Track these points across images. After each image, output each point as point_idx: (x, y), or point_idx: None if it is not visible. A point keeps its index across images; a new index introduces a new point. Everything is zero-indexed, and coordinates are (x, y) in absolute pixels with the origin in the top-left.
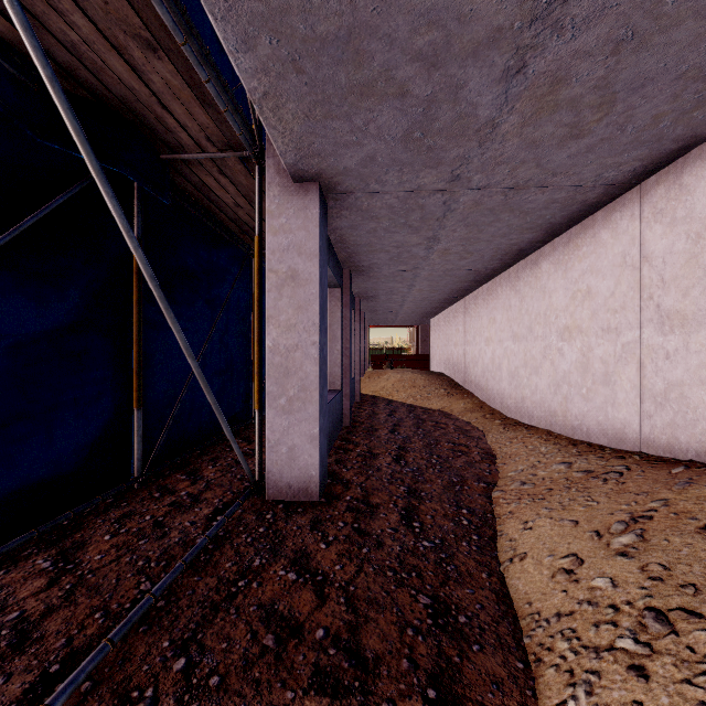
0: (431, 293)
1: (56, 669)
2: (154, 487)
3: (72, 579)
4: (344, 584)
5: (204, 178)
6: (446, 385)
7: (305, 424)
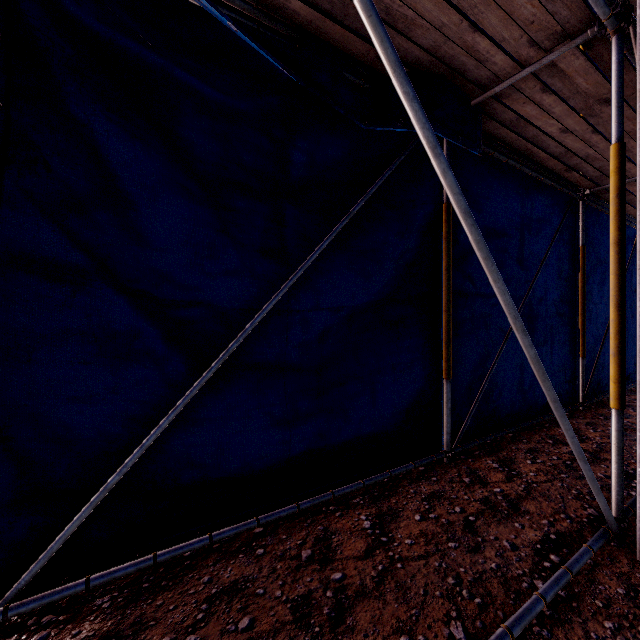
0: None
1: None
2: (463, 467)
3: (383, 558)
4: None
5: (520, 109)
6: None
7: None
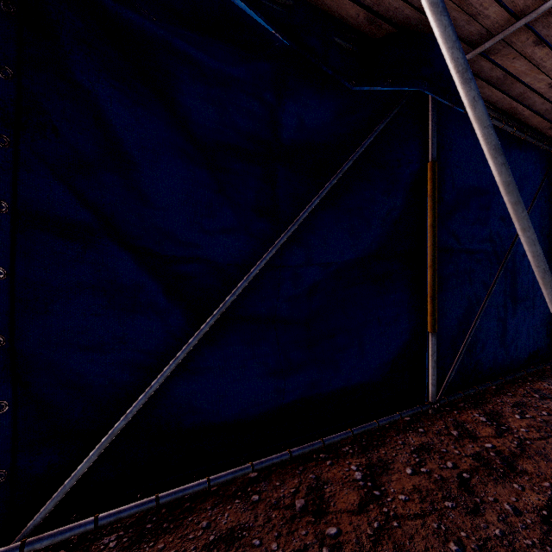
0: None
1: None
2: (449, 419)
3: (378, 515)
4: None
5: (509, 65)
6: None
7: None
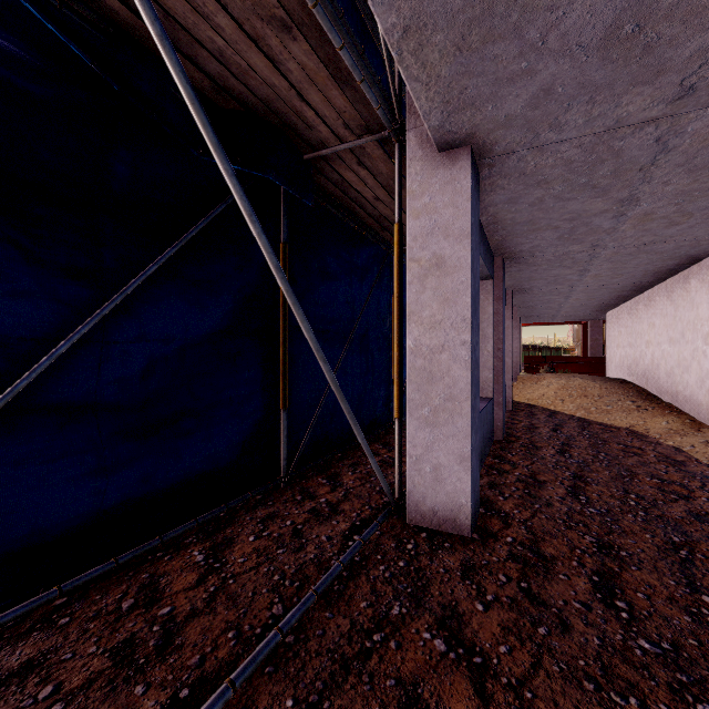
0: (612, 279)
1: (185, 694)
2: (297, 488)
3: (216, 581)
4: (515, 682)
5: (344, 173)
6: (633, 396)
7: (452, 440)
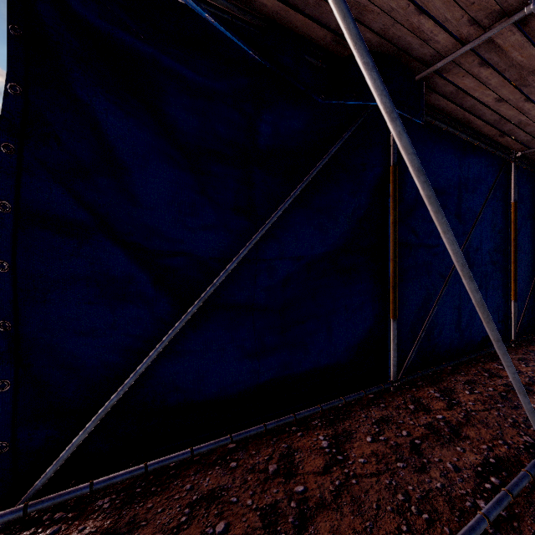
0: None
1: None
2: (408, 395)
3: (340, 475)
4: None
5: (460, 82)
6: None
7: None
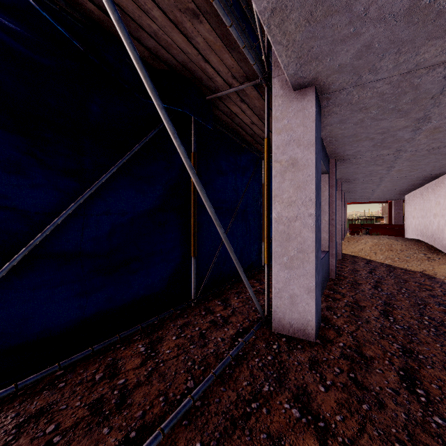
0: (410, 172)
1: (133, 435)
2: (202, 307)
3: (152, 364)
4: (347, 441)
5: (231, 107)
6: (425, 250)
7: (302, 278)
